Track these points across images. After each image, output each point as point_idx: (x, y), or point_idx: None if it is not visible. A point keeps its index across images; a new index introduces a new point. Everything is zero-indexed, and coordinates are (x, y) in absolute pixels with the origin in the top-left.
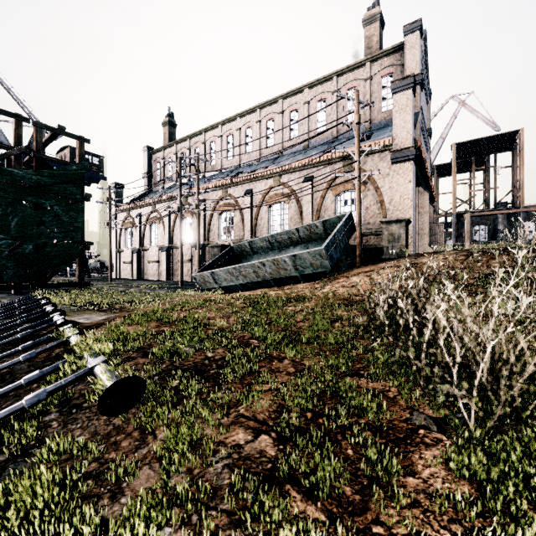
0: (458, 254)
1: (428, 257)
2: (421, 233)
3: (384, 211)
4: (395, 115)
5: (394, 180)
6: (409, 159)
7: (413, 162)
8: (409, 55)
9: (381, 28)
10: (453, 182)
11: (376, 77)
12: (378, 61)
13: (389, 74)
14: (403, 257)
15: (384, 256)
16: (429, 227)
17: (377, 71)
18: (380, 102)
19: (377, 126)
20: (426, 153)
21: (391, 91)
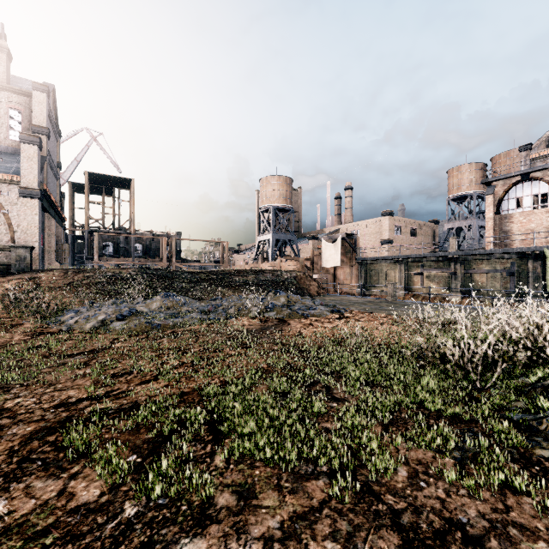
0: (62, 272)
1: (44, 273)
2: (49, 250)
3: (13, 232)
4: (24, 160)
5: (22, 210)
6: (36, 197)
7: (39, 200)
8: (37, 107)
9: (9, 61)
10: (86, 203)
11: (3, 105)
12: (5, 92)
13: (17, 109)
14: (28, 272)
15: (13, 271)
16: (57, 245)
17: (4, 100)
18: (8, 130)
19: (4, 150)
20: (57, 182)
21: (20, 139)
